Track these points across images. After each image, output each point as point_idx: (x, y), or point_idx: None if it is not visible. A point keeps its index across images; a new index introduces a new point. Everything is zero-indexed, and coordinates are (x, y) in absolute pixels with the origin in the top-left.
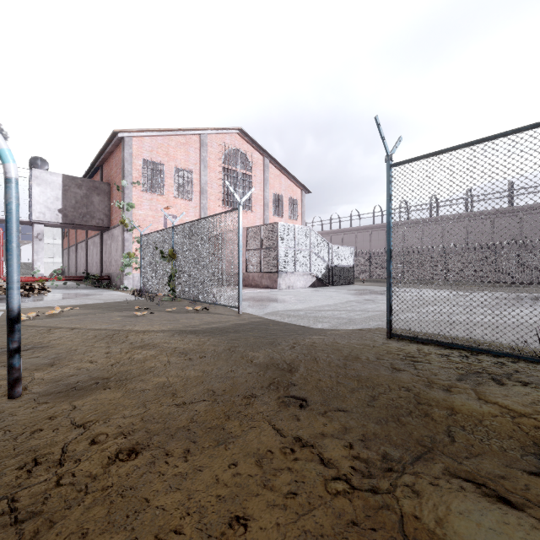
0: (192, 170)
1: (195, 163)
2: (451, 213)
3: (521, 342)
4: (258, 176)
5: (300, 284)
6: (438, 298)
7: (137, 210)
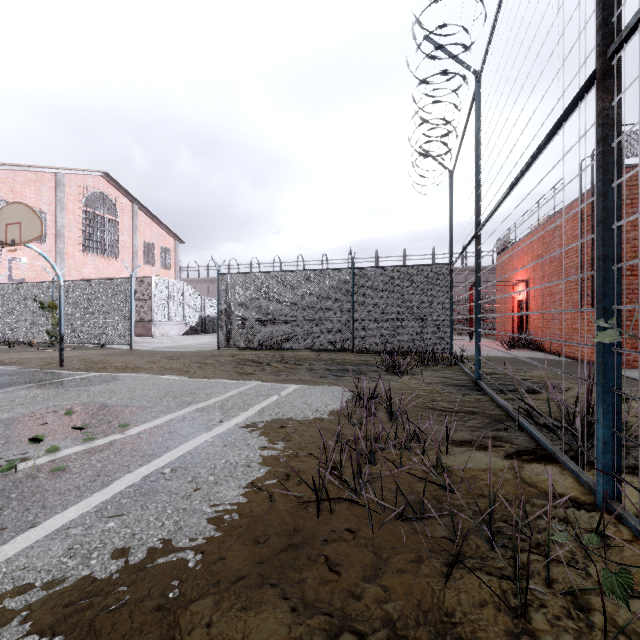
0: (46, 210)
1: (49, 203)
2: (239, 297)
3: (257, 343)
4: (126, 223)
5: (174, 332)
6: None
7: None
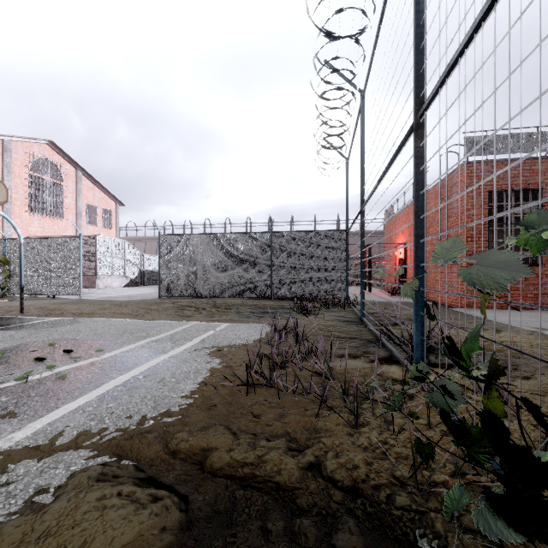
0: None
1: None
2: (178, 255)
3: (193, 293)
4: (71, 187)
5: (116, 285)
6: None
7: None
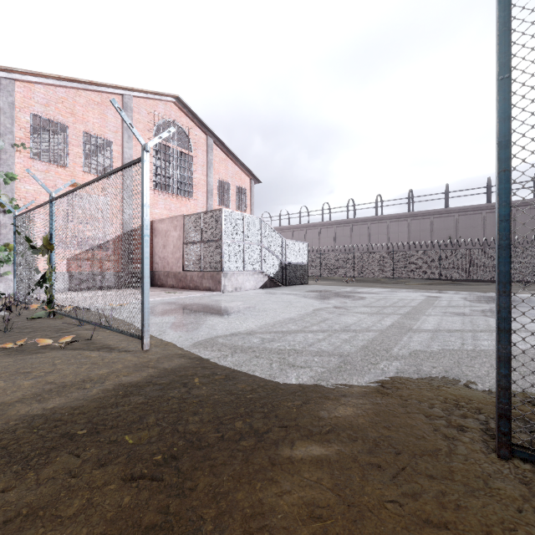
0: (111, 139)
1: (115, 130)
2: None
3: None
4: (200, 158)
5: (250, 285)
6: (415, 302)
7: (22, 184)
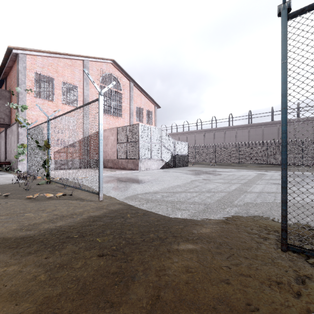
0: (77, 85)
1: (79, 80)
2: None
3: None
4: (126, 94)
5: (154, 167)
6: (250, 176)
7: (30, 111)
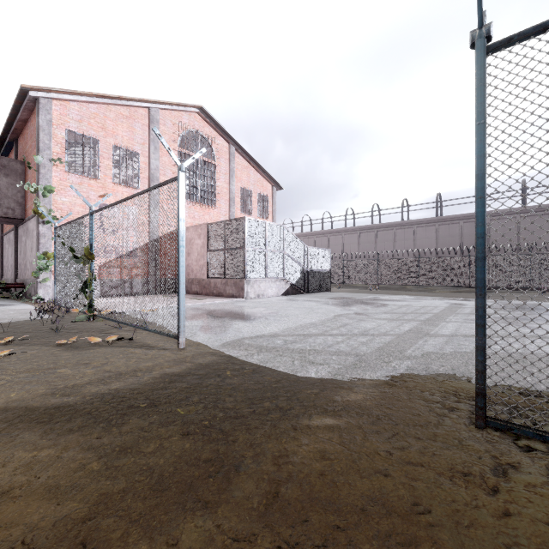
0: (139, 150)
1: (142, 142)
2: None
3: None
4: (223, 166)
5: (272, 292)
6: (437, 309)
7: (58, 196)
